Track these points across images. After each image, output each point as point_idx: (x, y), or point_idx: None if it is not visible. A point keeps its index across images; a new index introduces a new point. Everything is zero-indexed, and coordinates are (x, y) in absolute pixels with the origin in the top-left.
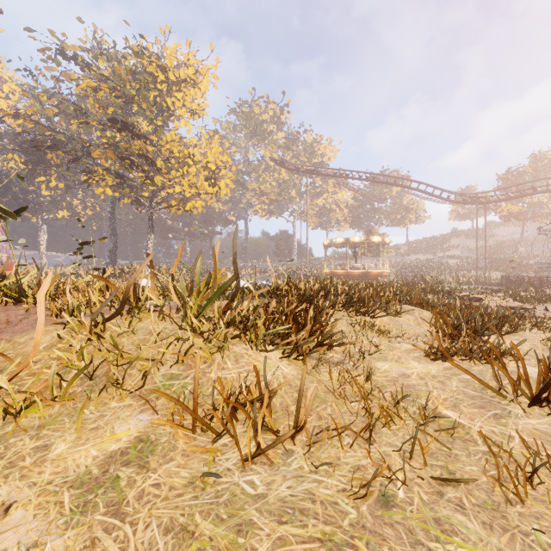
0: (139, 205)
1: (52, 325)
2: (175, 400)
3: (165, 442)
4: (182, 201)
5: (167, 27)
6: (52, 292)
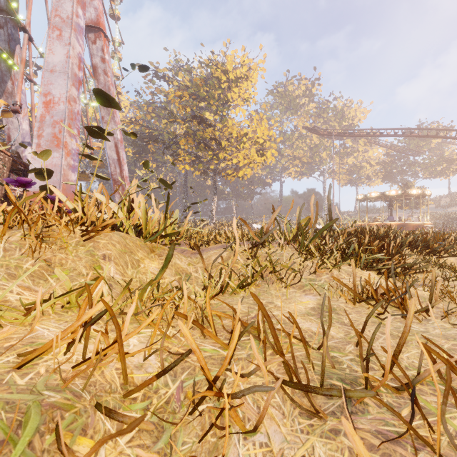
0: (206, 175)
1: (214, 250)
2: (343, 284)
3: (337, 307)
4: (236, 170)
5: (228, 40)
6: (188, 234)
